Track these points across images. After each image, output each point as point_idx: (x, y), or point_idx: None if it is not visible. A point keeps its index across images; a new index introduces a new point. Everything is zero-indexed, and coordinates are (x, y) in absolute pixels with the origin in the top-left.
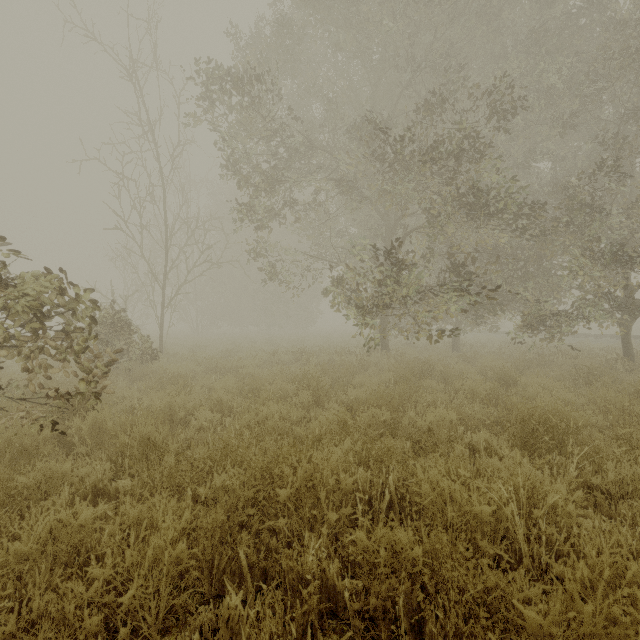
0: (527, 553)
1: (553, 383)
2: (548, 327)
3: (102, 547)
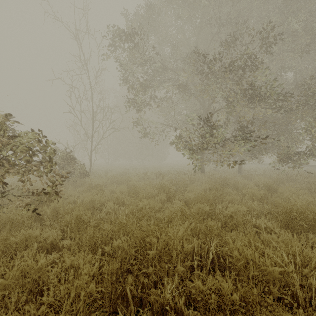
0: (301, 297)
1: (298, 191)
2: (292, 161)
3: (50, 281)
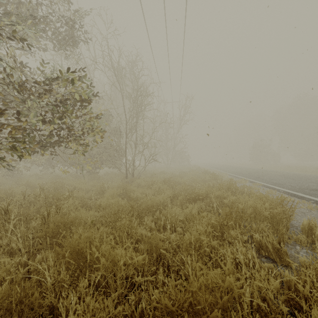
0: None
1: None
2: None
3: None
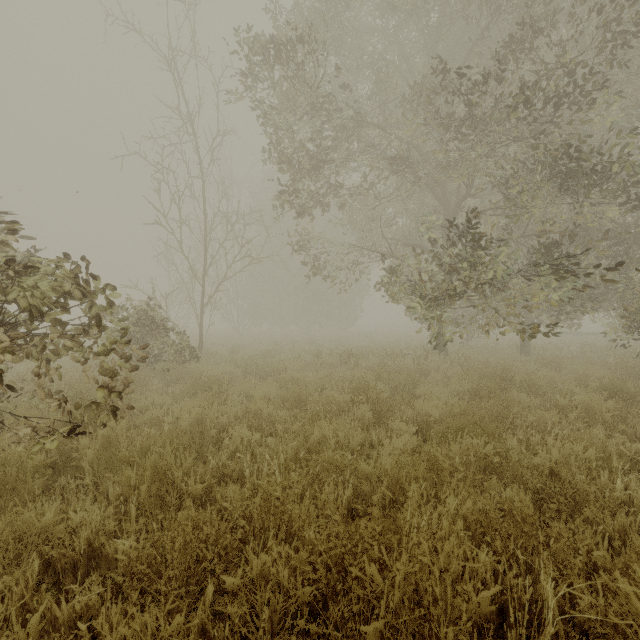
0: None
1: None
2: None
3: None
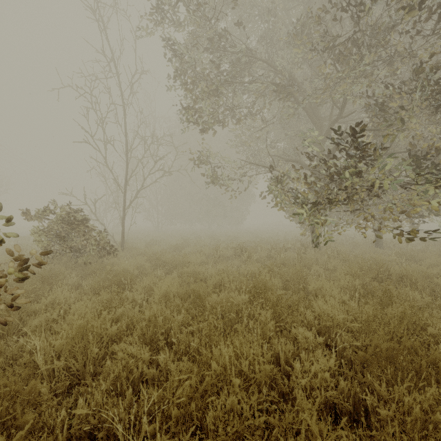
0: None
1: None
2: None
3: None
